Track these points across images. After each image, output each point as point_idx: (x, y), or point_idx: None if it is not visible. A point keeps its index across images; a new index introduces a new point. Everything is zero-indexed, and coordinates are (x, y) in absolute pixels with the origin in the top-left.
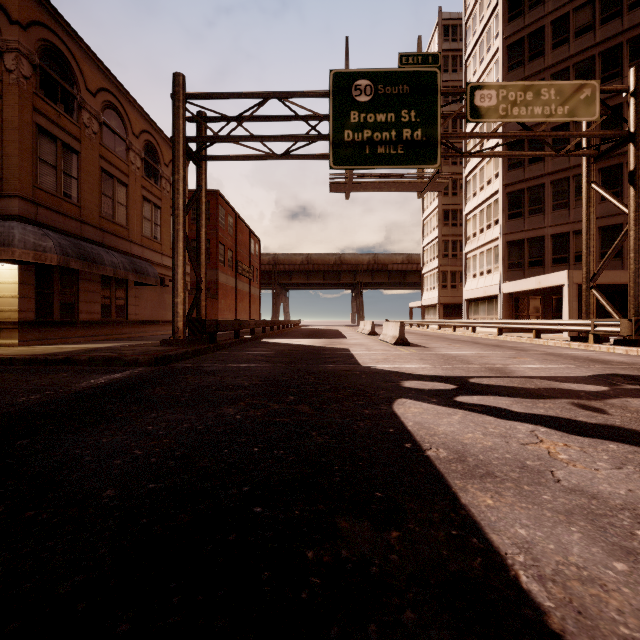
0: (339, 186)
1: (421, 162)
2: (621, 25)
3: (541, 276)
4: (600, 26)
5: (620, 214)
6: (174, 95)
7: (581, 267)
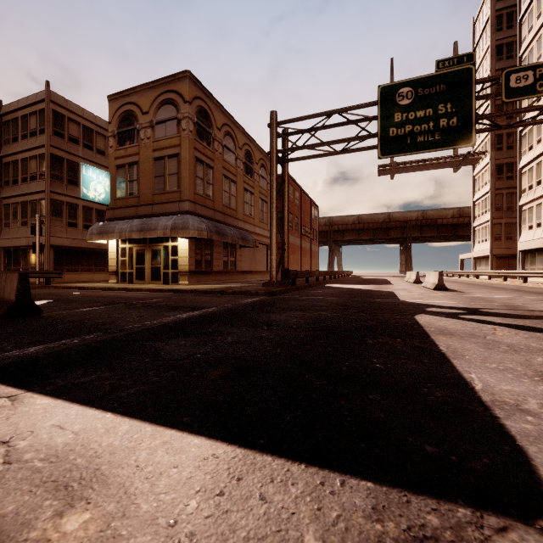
0: (385, 171)
1: (456, 143)
2: None
3: None
4: None
5: None
6: (270, 125)
7: None
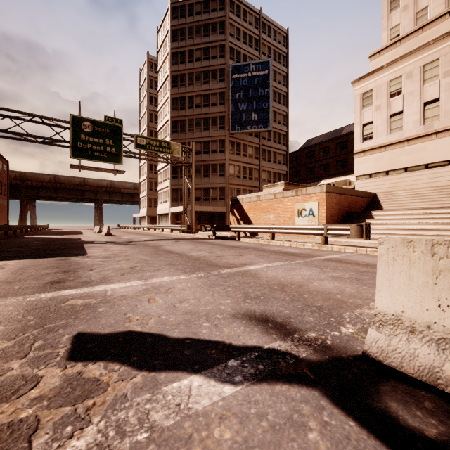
0: (75, 167)
1: (115, 161)
2: (209, 110)
3: (180, 206)
4: (203, 107)
5: (209, 184)
6: None
7: (197, 203)
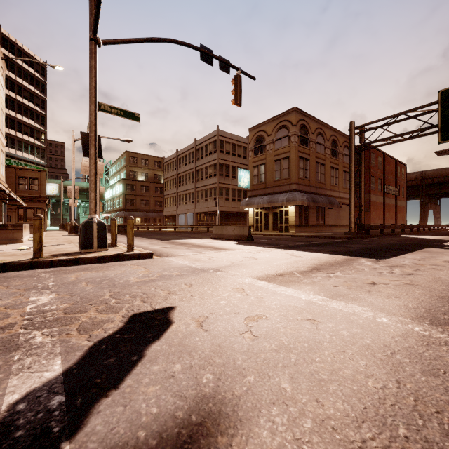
0: (443, 153)
1: None
2: None
3: None
4: None
5: None
6: (350, 131)
7: None
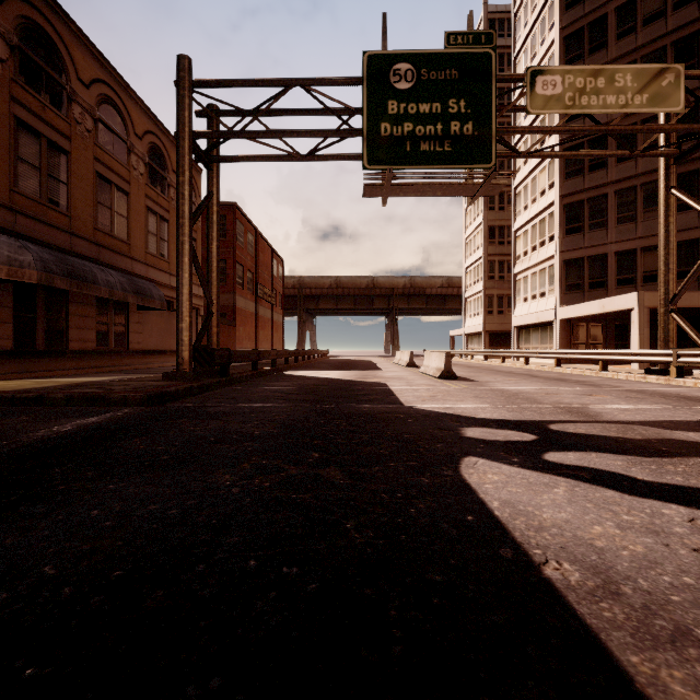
0: (375, 189)
1: (472, 161)
2: (697, 10)
3: (605, 299)
4: (673, 12)
5: (696, 228)
6: (178, 81)
7: (650, 289)
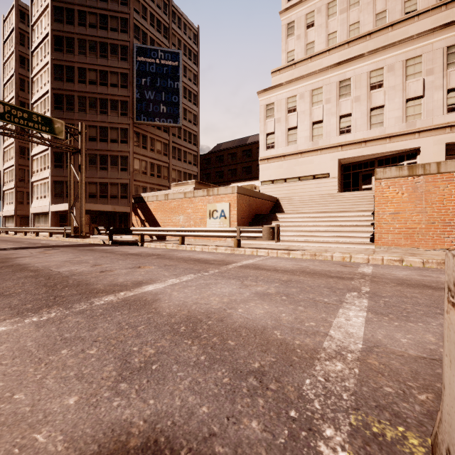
0: None
1: None
2: (107, 91)
3: (66, 204)
4: (100, 85)
5: (107, 178)
6: None
7: (92, 201)
